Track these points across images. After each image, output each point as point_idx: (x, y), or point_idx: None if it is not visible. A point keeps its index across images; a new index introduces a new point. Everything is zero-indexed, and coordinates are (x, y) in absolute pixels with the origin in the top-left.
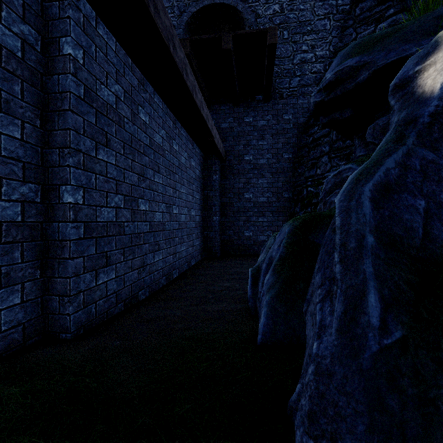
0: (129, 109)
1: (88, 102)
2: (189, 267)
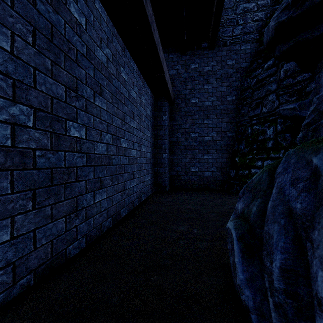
0: None
1: None
2: (139, 202)
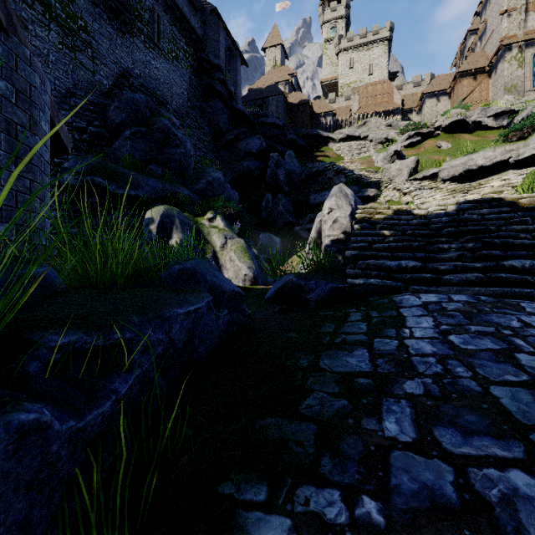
0: None
1: None
2: None
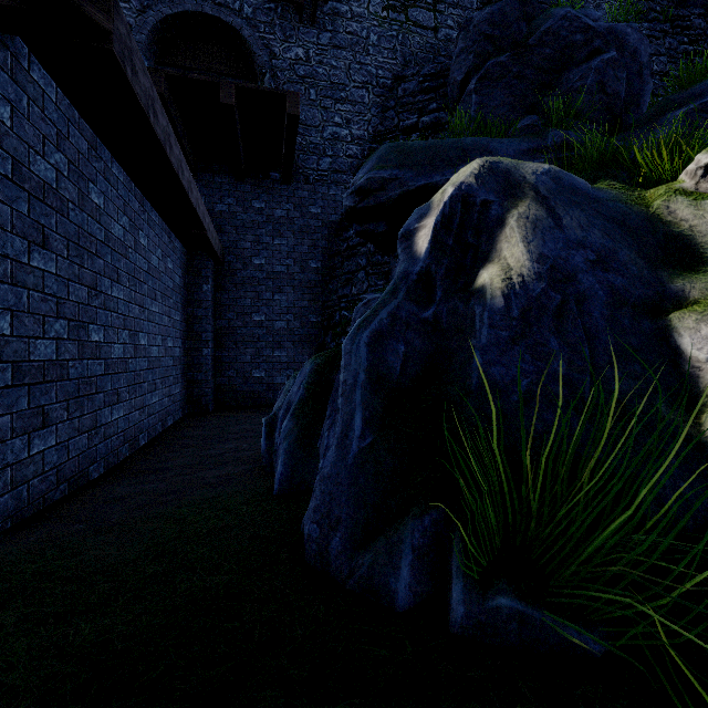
0: (76, 187)
1: (18, 182)
2: (164, 429)
